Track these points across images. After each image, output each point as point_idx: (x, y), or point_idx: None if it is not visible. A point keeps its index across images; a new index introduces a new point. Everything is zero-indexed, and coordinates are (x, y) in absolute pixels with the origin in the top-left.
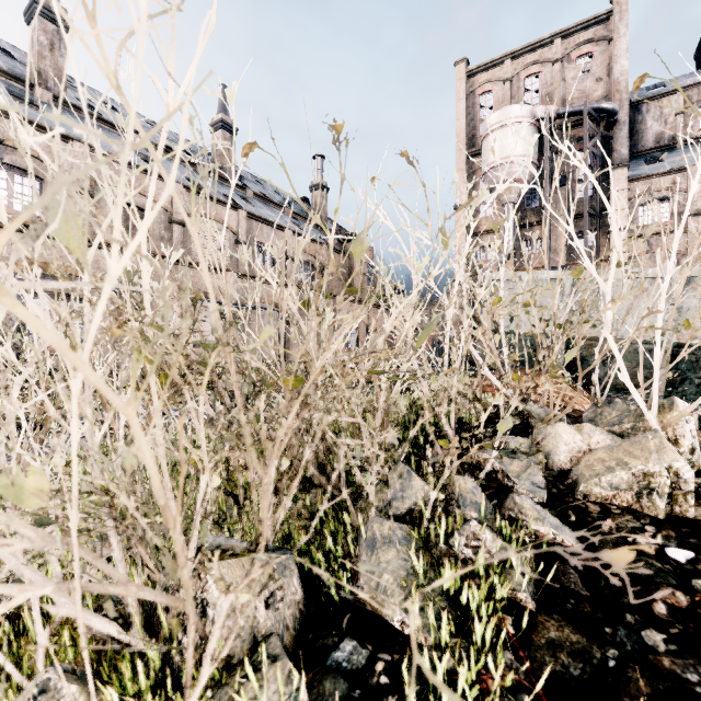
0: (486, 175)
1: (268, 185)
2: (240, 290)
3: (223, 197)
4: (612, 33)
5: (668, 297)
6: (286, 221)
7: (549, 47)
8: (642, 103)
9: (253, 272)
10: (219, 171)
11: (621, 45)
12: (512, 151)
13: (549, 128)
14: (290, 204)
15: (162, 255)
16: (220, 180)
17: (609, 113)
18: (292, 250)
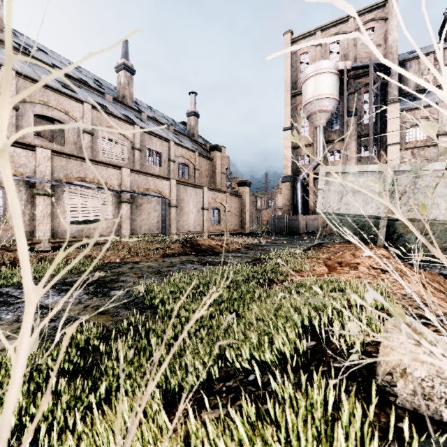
0: (305, 107)
1: (158, 112)
2: (133, 182)
3: (124, 116)
4: (387, 15)
5: None
6: (169, 135)
7: (346, 23)
8: (407, 61)
9: (145, 169)
10: (122, 99)
11: (393, 22)
12: (322, 91)
13: (346, 77)
14: (173, 125)
15: (69, 154)
16: (123, 105)
17: (386, 67)
18: (174, 155)
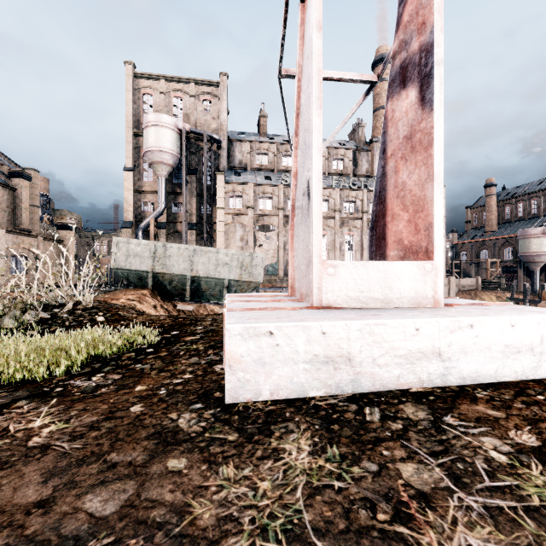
0: (146, 154)
1: None
2: None
3: None
4: (220, 95)
5: (189, 257)
6: None
7: (188, 85)
8: (234, 141)
9: None
10: None
11: (224, 105)
12: (163, 144)
13: (187, 137)
14: None
15: None
16: None
17: (217, 141)
18: None
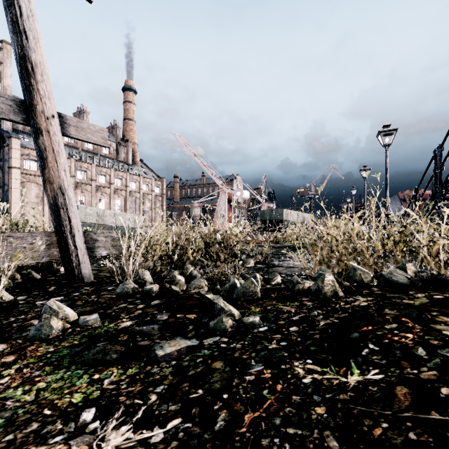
0: None
1: None
2: None
3: None
4: (3, 60)
5: (114, 216)
6: None
7: None
8: None
9: None
10: None
11: (8, 71)
12: None
13: None
14: None
15: None
16: None
17: None
18: None
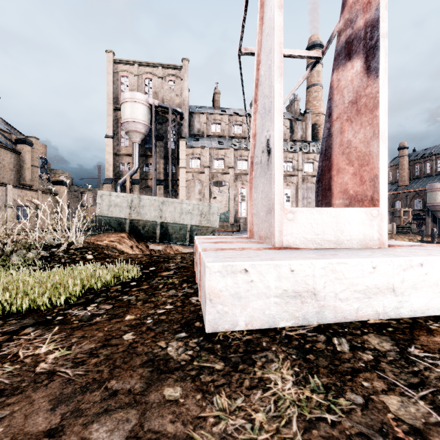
0: (123, 124)
1: None
2: None
3: None
4: (182, 77)
5: (159, 206)
6: None
7: (156, 69)
8: (193, 113)
9: None
10: None
11: (185, 84)
12: (136, 116)
13: (156, 110)
14: None
15: None
16: None
17: (180, 113)
18: None
